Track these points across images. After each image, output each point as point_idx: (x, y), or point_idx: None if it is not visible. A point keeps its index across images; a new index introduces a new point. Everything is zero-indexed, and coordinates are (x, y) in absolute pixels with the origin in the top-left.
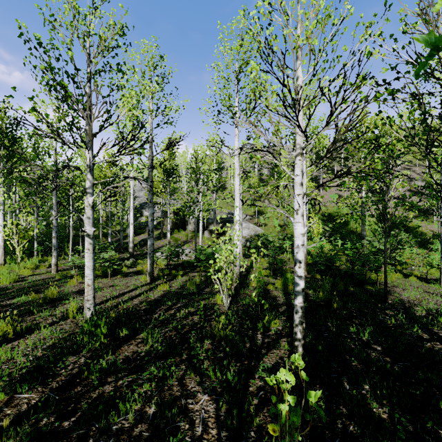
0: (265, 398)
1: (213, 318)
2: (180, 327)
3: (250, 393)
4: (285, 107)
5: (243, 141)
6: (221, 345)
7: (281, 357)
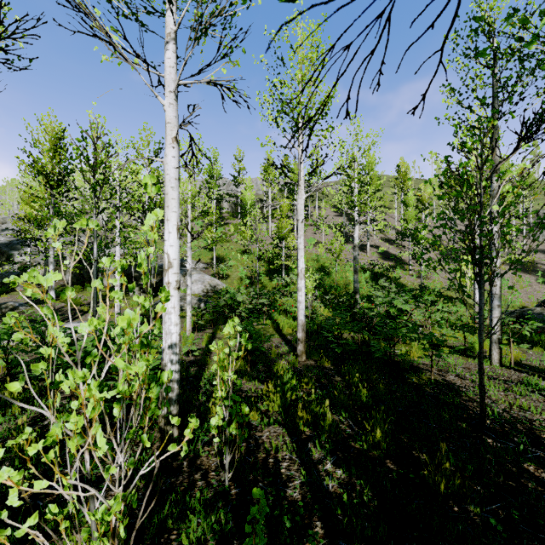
0: None
1: None
2: None
3: None
4: None
5: None
6: None
7: None
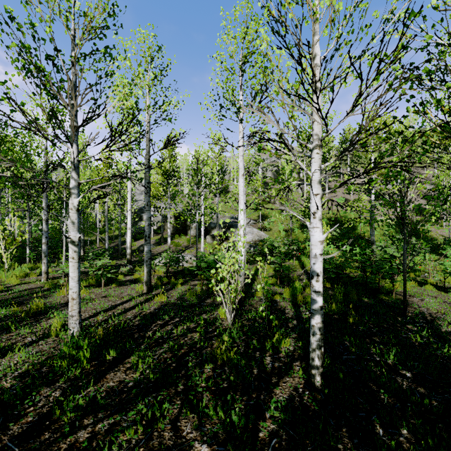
0: (280, 448)
1: (214, 335)
2: (177, 347)
3: (260, 441)
4: (303, 85)
5: (251, 129)
6: (224, 372)
7: (295, 388)
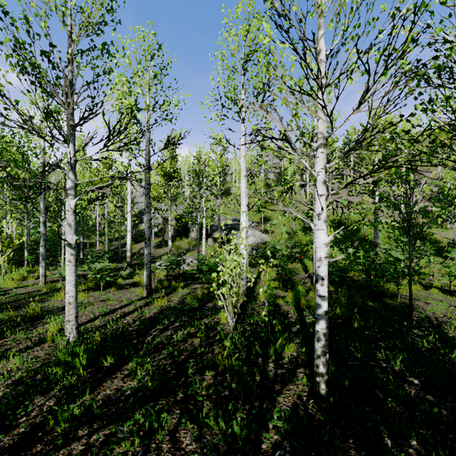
0: None
1: (215, 341)
2: (177, 353)
3: (263, 453)
4: (308, 80)
5: (253, 126)
6: (225, 379)
7: (299, 396)
